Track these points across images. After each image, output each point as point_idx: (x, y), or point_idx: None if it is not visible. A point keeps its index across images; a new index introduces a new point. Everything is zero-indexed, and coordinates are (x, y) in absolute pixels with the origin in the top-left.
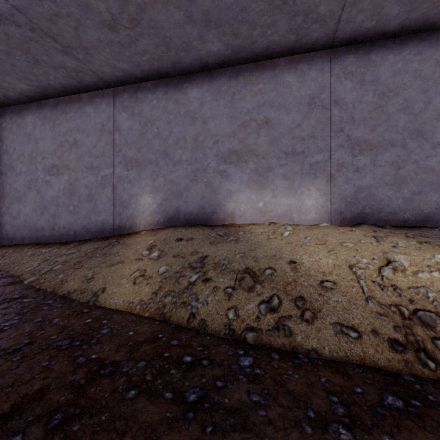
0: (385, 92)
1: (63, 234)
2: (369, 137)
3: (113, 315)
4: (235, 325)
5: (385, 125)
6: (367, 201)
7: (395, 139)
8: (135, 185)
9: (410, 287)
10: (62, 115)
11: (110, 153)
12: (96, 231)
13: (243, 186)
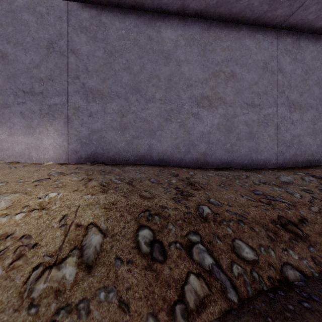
0: (113, 51)
1: None
2: (100, 87)
3: None
4: None
5: (113, 79)
6: (99, 143)
7: (120, 92)
8: None
9: None
10: None
11: None
12: None
13: None
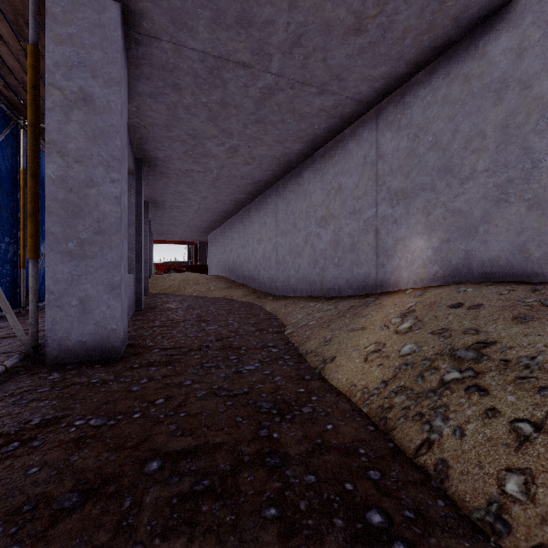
0: None
1: (329, 289)
2: None
3: (327, 394)
4: (516, 516)
5: None
6: None
7: None
8: (401, 225)
9: None
10: (328, 161)
11: (372, 190)
12: (358, 286)
13: None
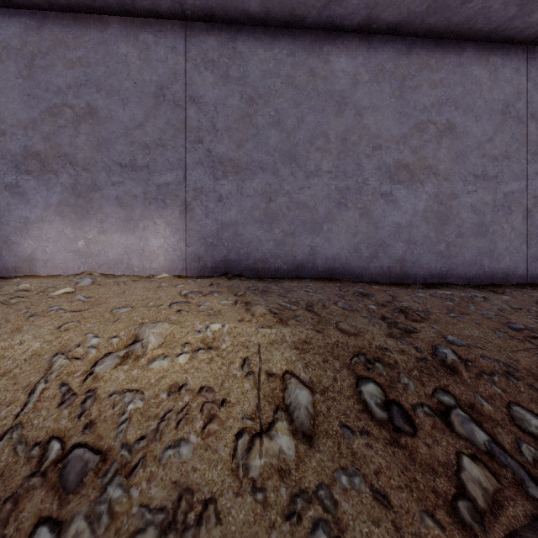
0: (254, 97)
1: None
2: (235, 155)
3: None
4: None
5: (254, 141)
6: (233, 243)
7: (266, 162)
8: None
9: (115, 393)
10: None
11: None
12: None
13: (50, 213)
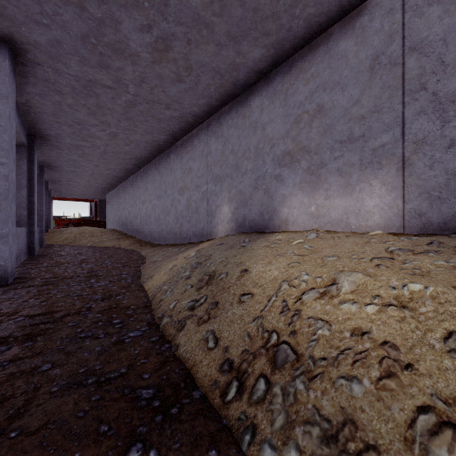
0: None
1: (185, 238)
2: None
3: (137, 291)
4: (167, 313)
5: None
6: None
7: None
8: (219, 197)
9: (311, 317)
10: (184, 150)
11: (206, 173)
12: (199, 236)
13: (295, 189)
